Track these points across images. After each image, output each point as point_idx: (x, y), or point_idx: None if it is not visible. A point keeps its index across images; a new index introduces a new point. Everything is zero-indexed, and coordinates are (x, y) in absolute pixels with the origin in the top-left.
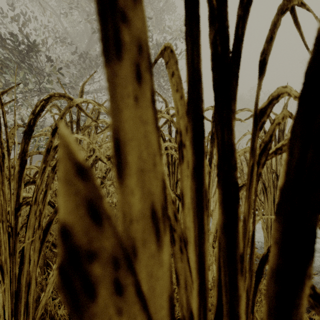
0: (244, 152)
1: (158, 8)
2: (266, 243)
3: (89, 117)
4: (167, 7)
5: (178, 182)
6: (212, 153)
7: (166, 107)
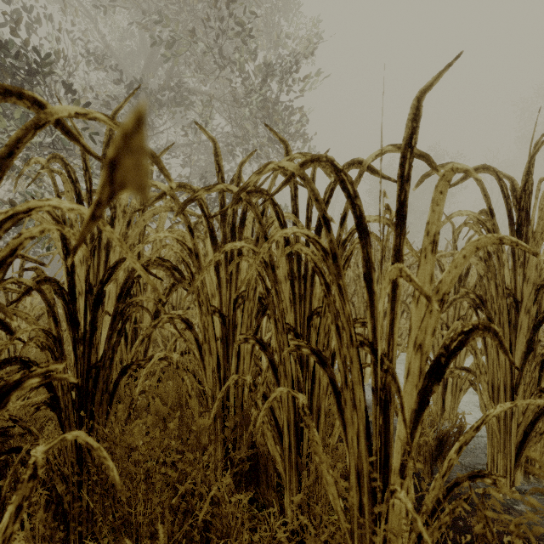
0: (475, 248)
1: (268, 3)
2: (491, 440)
3: (94, 157)
4: (284, 4)
5: (313, 316)
6: (400, 251)
7: (287, 156)
